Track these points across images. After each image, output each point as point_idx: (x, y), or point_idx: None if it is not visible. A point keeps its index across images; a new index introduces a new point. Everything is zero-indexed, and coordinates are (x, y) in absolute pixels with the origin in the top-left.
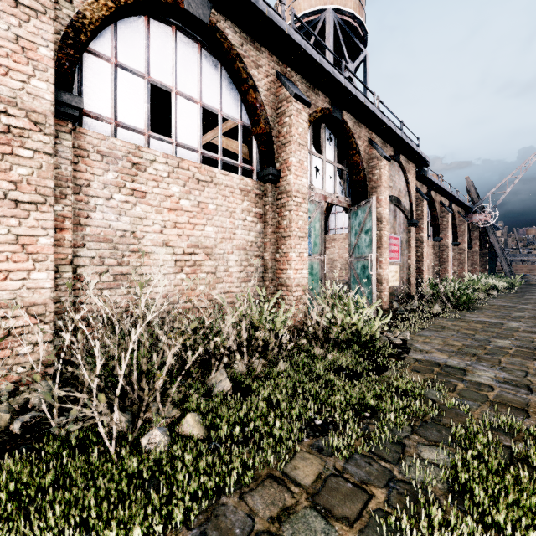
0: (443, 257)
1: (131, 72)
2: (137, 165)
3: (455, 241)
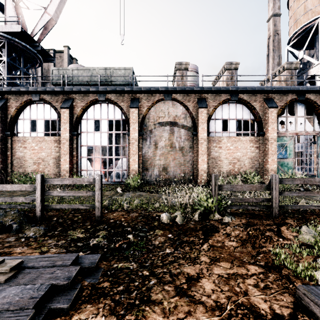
0: None
1: (218, 119)
2: (220, 141)
3: None
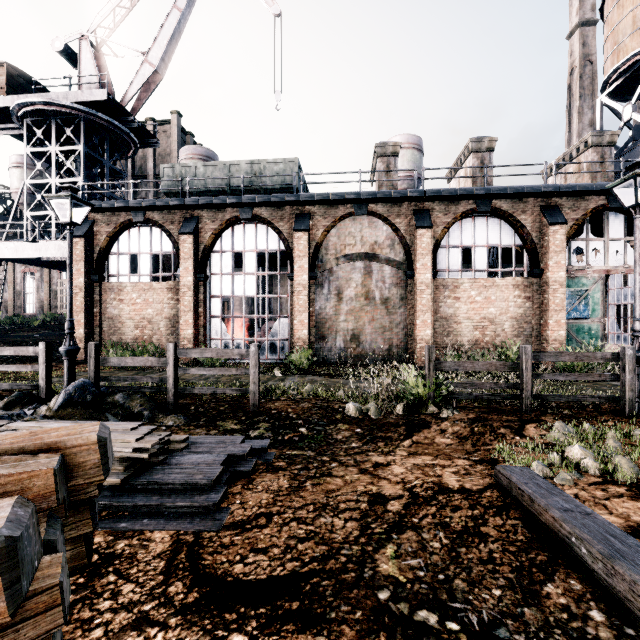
0: None
1: (453, 247)
2: (456, 286)
3: None
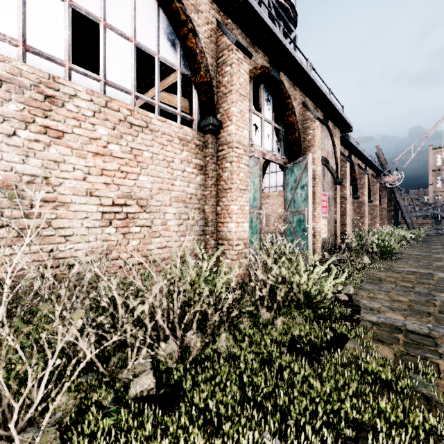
0: (361, 212)
1: None
2: (52, 98)
3: (368, 199)
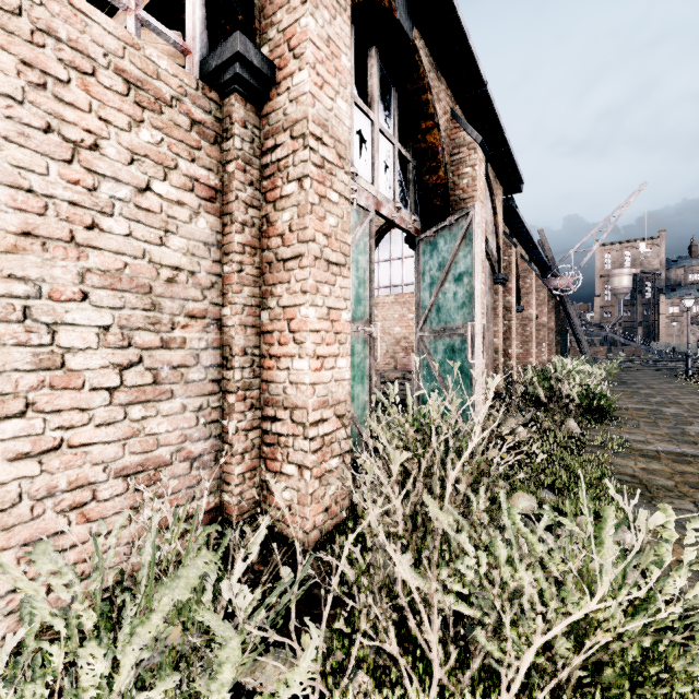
0: (525, 335)
1: None
2: None
3: None
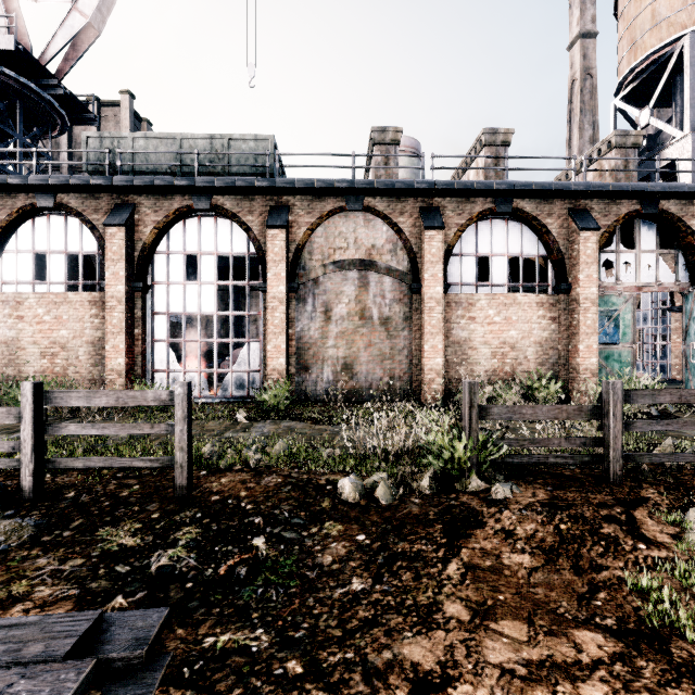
0: None
1: (468, 256)
2: (471, 304)
3: None
